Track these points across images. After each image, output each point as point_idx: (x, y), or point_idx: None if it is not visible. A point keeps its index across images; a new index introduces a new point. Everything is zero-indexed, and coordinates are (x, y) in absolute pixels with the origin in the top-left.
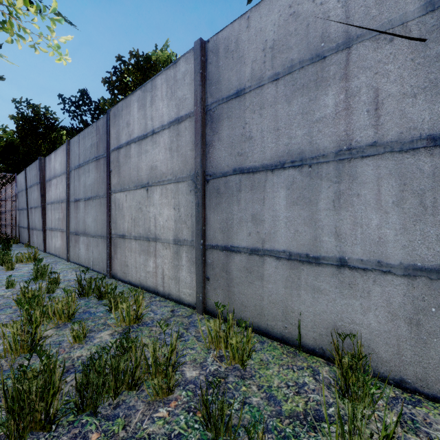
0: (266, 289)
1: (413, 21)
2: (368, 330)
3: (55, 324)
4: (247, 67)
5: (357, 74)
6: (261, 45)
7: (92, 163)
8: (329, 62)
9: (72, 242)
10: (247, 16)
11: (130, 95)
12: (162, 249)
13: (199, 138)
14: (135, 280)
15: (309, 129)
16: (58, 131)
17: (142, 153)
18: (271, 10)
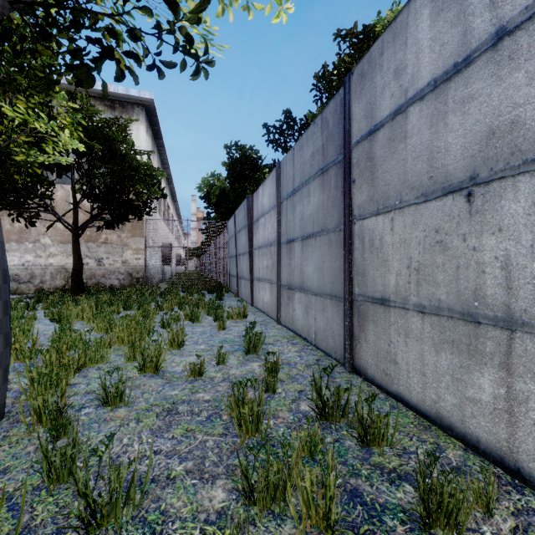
0: None
1: None
2: None
3: (299, 533)
4: None
5: None
6: None
7: (314, 180)
8: None
9: (283, 298)
10: None
11: (405, 5)
12: None
13: None
14: (418, 401)
15: None
16: (261, 170)
17: (449, 112)
18: None
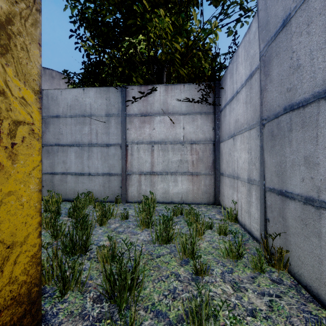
0: (68, 185)
1: (103, 117)
2: (95, 190)
3: None
4: (61, 108)
5: (93, 125)
6: (66, 103)
7: None
8: (86, 118)
9: None
10: (61, 90)
11: None
12: None
13: None
14: None
15: (81, 136)
16: None
17: None
18: (70, 94)
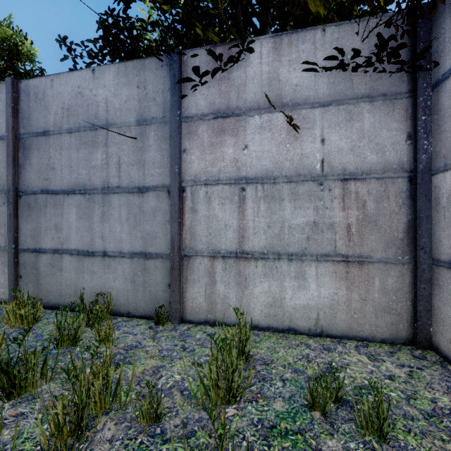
0: (64, 277)
1: (133, 127)
2: (116, 290)
3: None
4: (51, 115)
5: (112, 145)
6: (61, 104)
7: None
8: (99, 133)
9: None
10: (51, 78)
11: None
12: None
13: (10, 160)
14: None
15: (89, 171)
16: None
17: None
18: (67, 83)
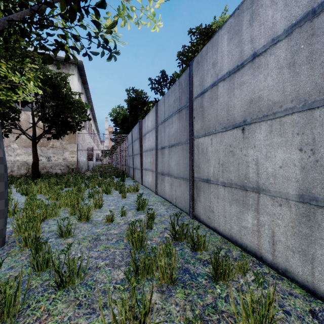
0: None
1: None
2: None
3: (158, 285)
4: None
5: None
6: None
7: (175, 115)
8: None
9: (159, 180)
10: None
11: (217, 31)
12: (271, 204)
13: None
14: (223, 230)
15: None
16: (147, 104)
17: (235, 88)
18: None
